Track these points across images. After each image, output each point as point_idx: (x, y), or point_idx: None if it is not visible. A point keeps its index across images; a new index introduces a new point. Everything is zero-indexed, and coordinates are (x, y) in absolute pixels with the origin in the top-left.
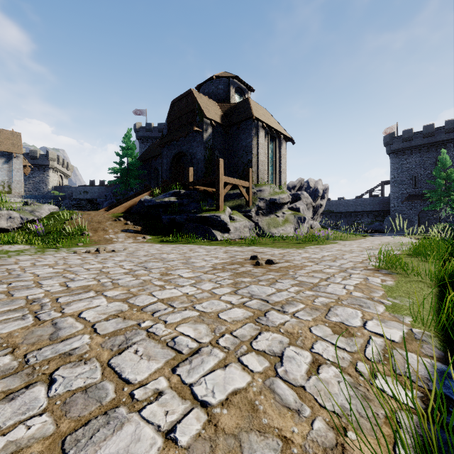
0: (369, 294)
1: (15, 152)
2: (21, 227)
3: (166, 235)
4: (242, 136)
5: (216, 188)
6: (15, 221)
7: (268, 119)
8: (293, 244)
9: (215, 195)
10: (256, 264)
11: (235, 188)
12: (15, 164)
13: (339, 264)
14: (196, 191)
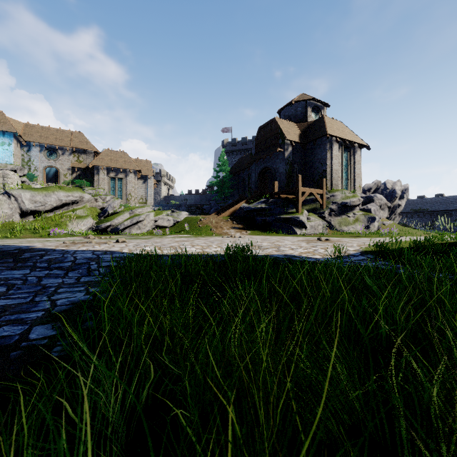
0: (359, 245)
1: (149, 175)
2: (173, 226)
3: (260, 231)
4: (318, 150)
5: (296, 196)
6: (170, 222)
7: (342, 132)
8: (354, 236)
9: (294, 201)
10: (319, 240)
11: (311, 195)
12: (149, 183)
13: (366, 241)
14: (280, 198)
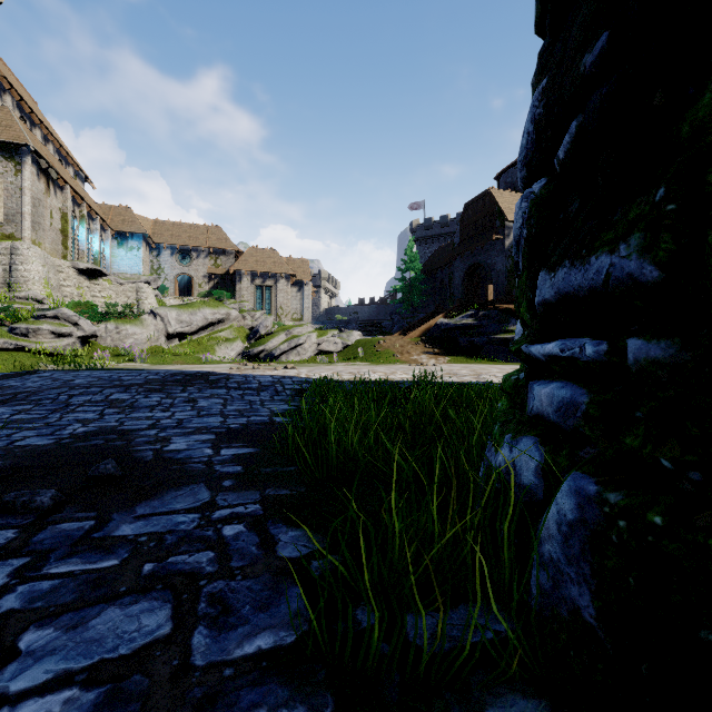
0: None
1: (305, 279)
2: (342, 351)
3: (464, 357)
4: None
5: None
6: (338, 346)
7: None
8: None
9: None
10: None
11: None
12: (306, 292)
13: None
14: (496, 310)
